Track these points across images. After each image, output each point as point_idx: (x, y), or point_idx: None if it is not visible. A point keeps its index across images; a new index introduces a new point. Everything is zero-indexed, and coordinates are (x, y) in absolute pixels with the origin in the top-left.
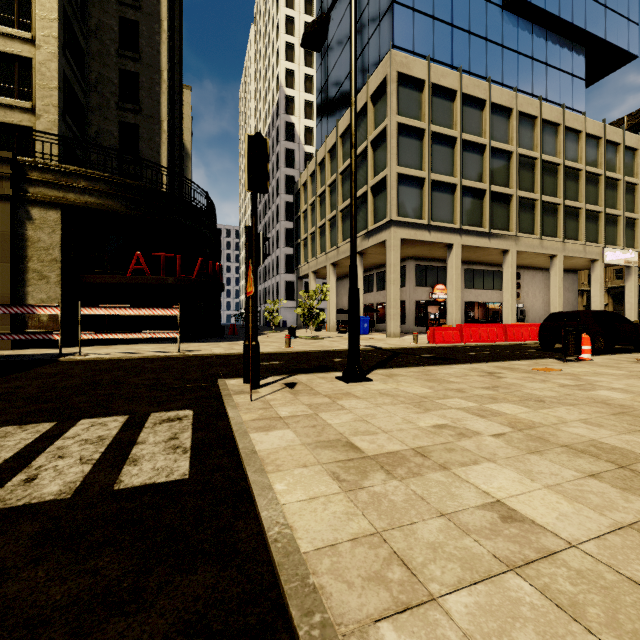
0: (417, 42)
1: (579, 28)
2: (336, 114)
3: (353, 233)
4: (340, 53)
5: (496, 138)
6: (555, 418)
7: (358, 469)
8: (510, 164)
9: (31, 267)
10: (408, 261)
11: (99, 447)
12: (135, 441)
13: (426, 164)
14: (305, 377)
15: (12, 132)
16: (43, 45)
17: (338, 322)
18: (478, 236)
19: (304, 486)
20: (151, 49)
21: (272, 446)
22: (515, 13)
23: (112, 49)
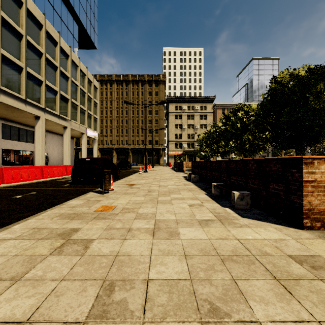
0: None
1: (77, 14)
2: None
3: None
4: None
5: (31, 36)
6: None
7: None
8: (41, 60)
9: None
10: None
11: None
12: None
13: None
14: None
15: None
16: None
17: None
18: (16, 99)
19: None
20: None
21: None
22: None
23: None
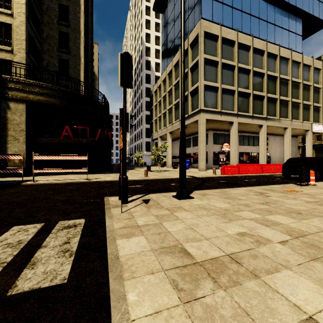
0: (214, 16)
1: (299, 8)
2: (171, 55)
3: (182, 112)
4: (174, 23)
5: (256, 66)
6: (315, 227)
7: (191, 276)
8: (263, 80)
9: (9, 134)
10: (209, 131)
11: (14, 250)
12: (40, 245)
13: (219, 80)
14: (155, 195)
15: (1, 63)
16: (17, 17)
17: (173, 163)
18: (246, 117)
19: (151, 296)
20: (75, 20)
21: (130, 252)
22: (265, 1)
23: (55, 20)
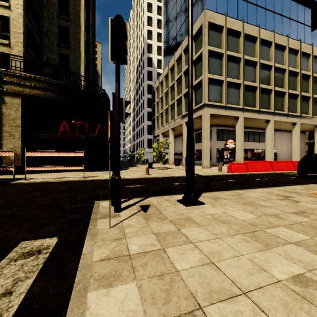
0: (218, 7)
1: None
2: (174, 50)
3: (190, 97)
4: (176, 17)
5: (263, 58)
6: None
7: None
8: (270, 72)
9: (5, 129)
10: (213, 127)
11: None
12: None
13: (224, 72)
14: (156, 199)
15: None
16: (15, 9)
17: (175, 160)
18: (253, 112)
19: None
20: (75, 14)
21: None
22: None
23: (55, 14)
